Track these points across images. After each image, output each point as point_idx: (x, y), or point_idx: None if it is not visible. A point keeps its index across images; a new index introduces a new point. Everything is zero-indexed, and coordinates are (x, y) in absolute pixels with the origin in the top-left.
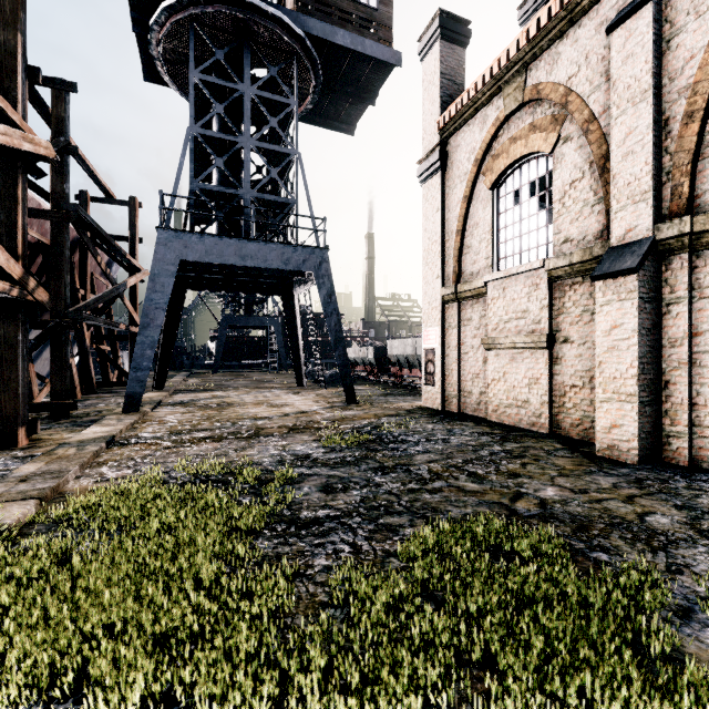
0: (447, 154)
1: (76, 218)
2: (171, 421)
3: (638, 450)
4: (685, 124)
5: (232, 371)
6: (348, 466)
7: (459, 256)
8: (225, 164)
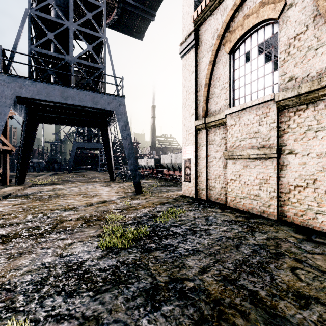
0: (198, 37)
1: None
2: None
3: None
4: None
5: (79, 172)
6: (115, 289)
7: (206, 100)
8: (58, 41)
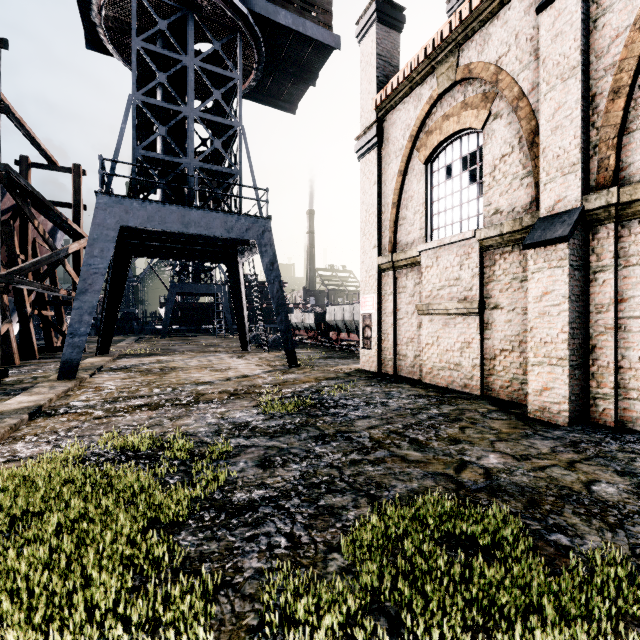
0: (383, 131)
1: (7, 179)
2: (108, 388)
3: (569, 412)
4: (611, 100)
5: (180, 336)
6: (288, 435)
7: (394, 227)
8: (169, 134)
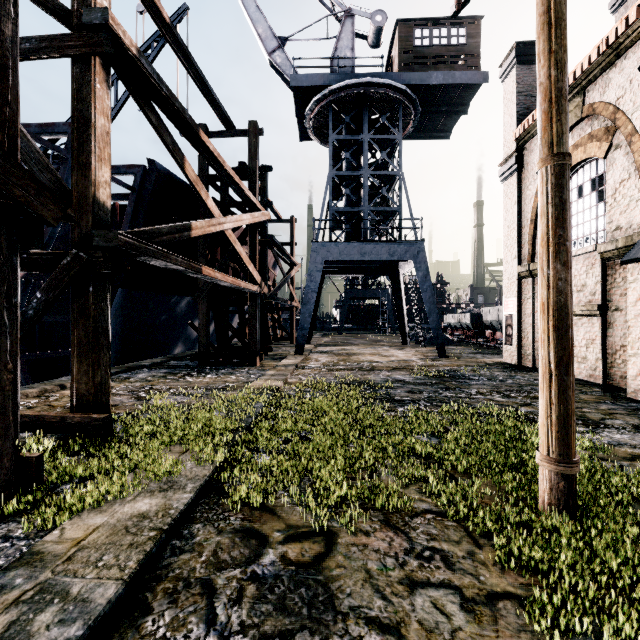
0: (522, 158)
1: (272, 243)
2: (321, 360)
3: None
4: None
5: (352, 333)
6: (425, 386)
7: (532, 240)
8: (350, 189)
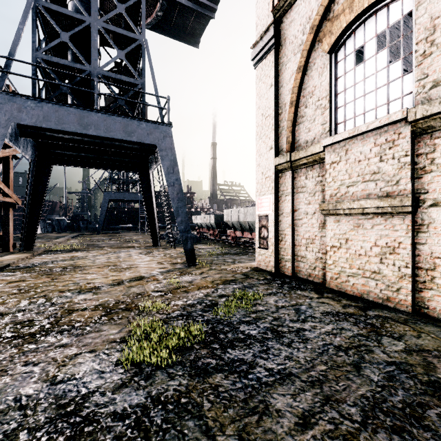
0: (280, 32)
1: None
2: None
3: None
4: None
5: (112, 232)
6: None
7: (292, 126)
8: (77, 47)
